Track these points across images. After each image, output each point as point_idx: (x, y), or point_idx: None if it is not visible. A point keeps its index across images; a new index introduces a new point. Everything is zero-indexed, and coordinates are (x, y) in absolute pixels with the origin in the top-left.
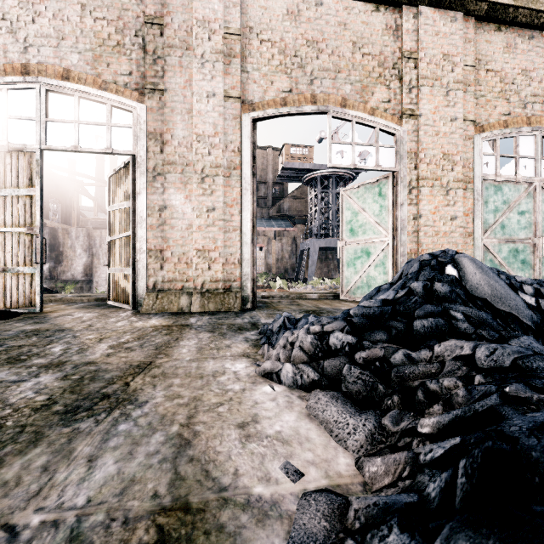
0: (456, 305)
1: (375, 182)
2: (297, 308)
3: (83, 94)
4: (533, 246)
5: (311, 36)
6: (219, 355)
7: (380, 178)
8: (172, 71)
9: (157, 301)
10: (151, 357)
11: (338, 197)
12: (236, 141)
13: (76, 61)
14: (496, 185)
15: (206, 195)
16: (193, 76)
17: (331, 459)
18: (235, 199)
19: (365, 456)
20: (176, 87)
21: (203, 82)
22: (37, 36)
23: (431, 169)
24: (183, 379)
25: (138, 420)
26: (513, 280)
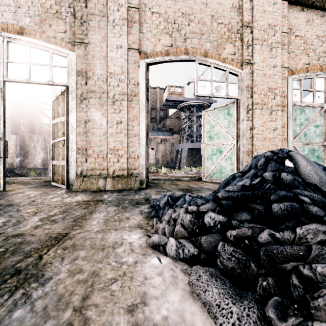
0: (302, 191)
1: (225, 106)
2: (175, 187)
3: (33, 45)
4: (323, 147)
5: (185, 10)
6: (120, 227)
7: (228, 103)
8: (93, 31)
9: (83, 183)
10: (68, 229)
11: (199, 118)
12: (136, 78)
13: (28, 22)
14: (301, 108)
15: (116, 113)
16: (107, 34)
17: None
18: (135, 115)
19: None
20: (96, 41)
21: (114, 39)
22: (1, 4)
23: (261, 98)
24: (87, 251)
25: (36, 303)
26: None
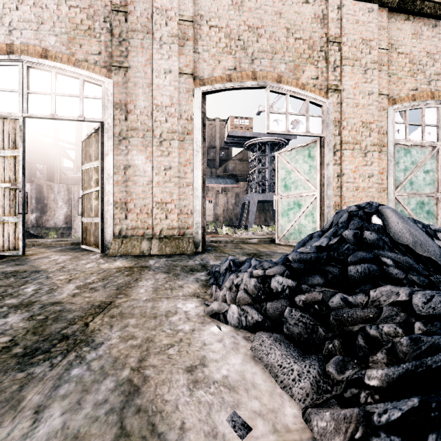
0: (385, 252)
1: (305, 146)
2: (240, 252)
3: (59, 70)
4: (436, 200)
5: (252, 23)
6: (172, 295)
7: (309, 142)
8: (134, 52)
9: (122, 245)
10: (112, 297)
11: (273, 160)
12: (189, 111)
13: (54, 42)
14: (406, 149)
15: (164, 156)
16: (152, 56)
17: (277, 409)
18: (188, 159)
19: (311, 406)
20: (138, 64)
21: (161, 61)
22: (20, 20)
23: (352, 135)
24: (138, 319)
25: (92, 363)
26: (428, 228)
